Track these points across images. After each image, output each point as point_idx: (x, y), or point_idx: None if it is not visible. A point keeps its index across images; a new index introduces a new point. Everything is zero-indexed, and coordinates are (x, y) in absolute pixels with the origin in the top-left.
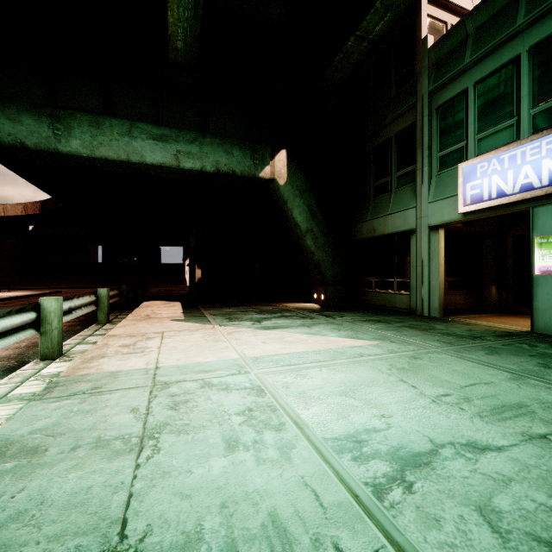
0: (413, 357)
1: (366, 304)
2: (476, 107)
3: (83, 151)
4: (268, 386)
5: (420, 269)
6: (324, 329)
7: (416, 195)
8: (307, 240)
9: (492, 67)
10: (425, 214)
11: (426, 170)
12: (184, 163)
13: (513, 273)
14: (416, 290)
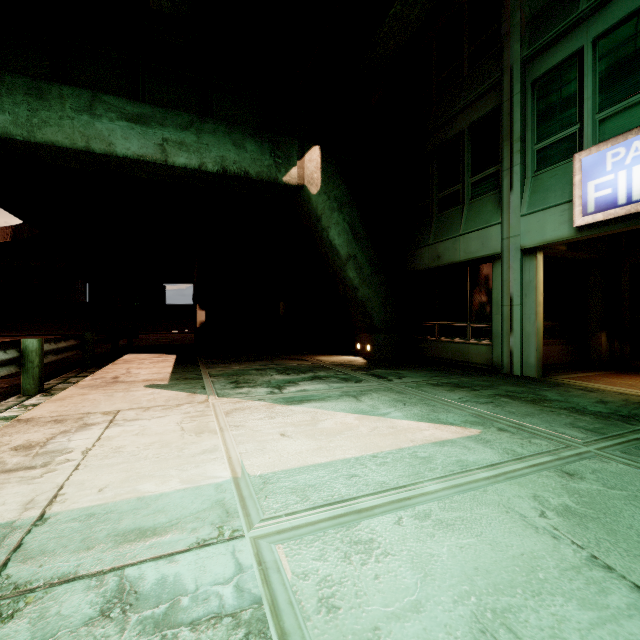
0: (563, 471)
1: (427, 356)
2: (597, 73)
3: (15, 131)
4: (281, 602)
5: (508, 310)
6: (381, 401)
7: (501, 206)
8: (348, 270)
9: (623, 12)
10: (516, 232)
11: (517, 170)
12: (173, 157)
13: (630, 316)
14: (501, 339)
